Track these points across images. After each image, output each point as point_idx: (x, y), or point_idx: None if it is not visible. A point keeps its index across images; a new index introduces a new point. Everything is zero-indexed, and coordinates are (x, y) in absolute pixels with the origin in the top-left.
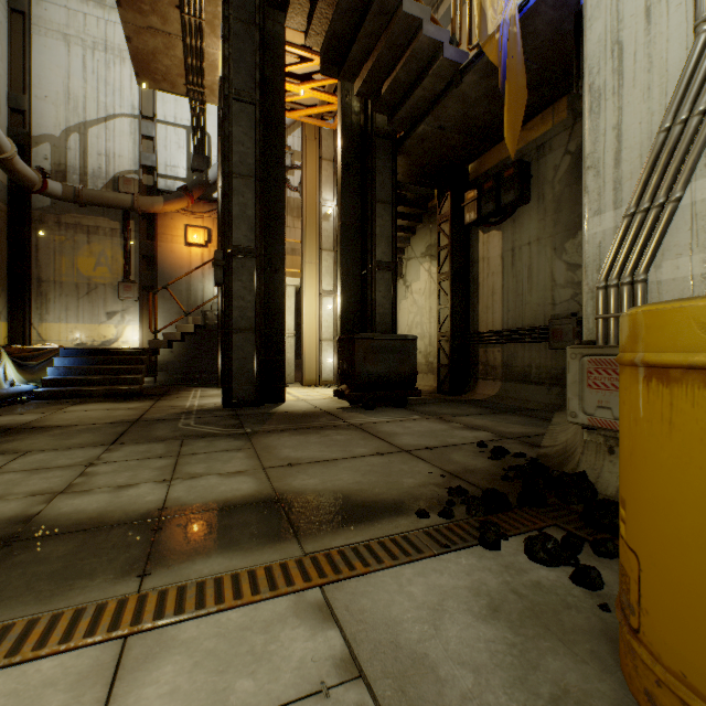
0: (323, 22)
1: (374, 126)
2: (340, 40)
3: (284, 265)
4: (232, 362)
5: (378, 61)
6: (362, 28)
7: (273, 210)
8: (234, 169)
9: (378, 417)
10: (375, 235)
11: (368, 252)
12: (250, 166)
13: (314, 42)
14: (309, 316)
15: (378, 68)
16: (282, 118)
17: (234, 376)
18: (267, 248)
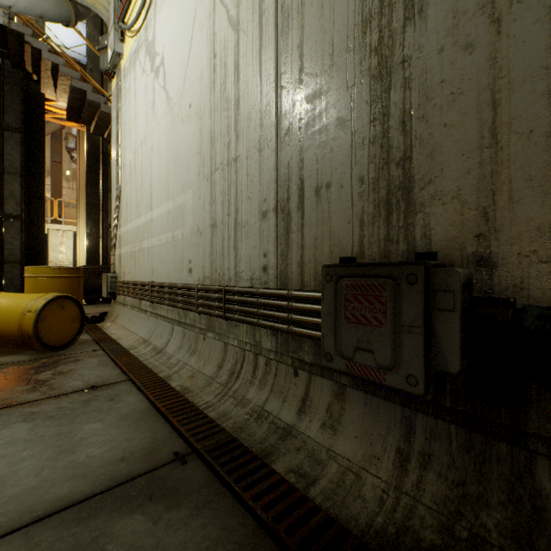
0: (64, 98)
1: (107, 150)
2: (75, 108)
3: (44, 224)
4: (3, 280)
5: (98, 124)
6: (84, 109)
7: (36, 192)
8: (5, 169)
9: (89, 307)
10: (108, 210)
11: (104, 219)
12: (17, 168)
13: (62, 104)
14: (83, 251)
15: (100, 126)
16: (43, 140)
17: (5, 288)
18: (32, 214)
